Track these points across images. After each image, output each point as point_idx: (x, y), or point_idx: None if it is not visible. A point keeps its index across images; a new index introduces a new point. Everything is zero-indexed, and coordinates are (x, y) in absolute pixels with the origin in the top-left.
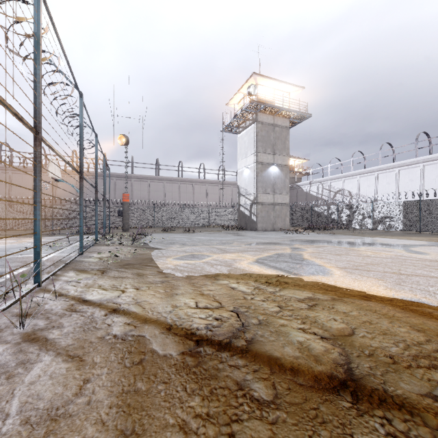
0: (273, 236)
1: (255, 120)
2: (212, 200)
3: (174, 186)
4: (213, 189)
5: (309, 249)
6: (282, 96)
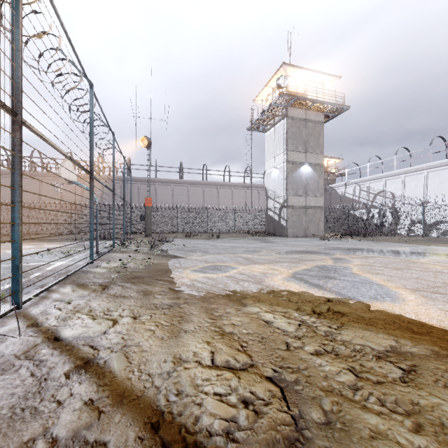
0: (306, 243)
1: (285, 115)
2: (238, 204)
3: (198, 190)
4: (238, 193)
5: (356, 260)
6: (316, 87)
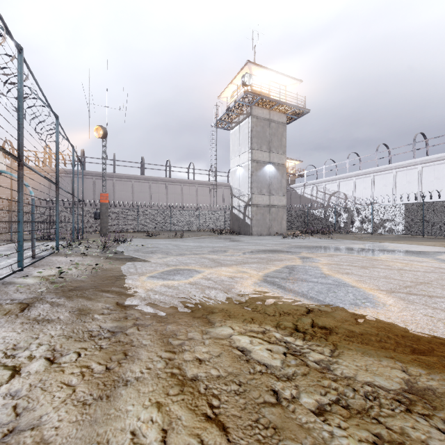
0: (271, 241)
1: (250, 113)
2: (202, 203)
3: (161, 187)
4: (203, 191)
5: (323, 259)
6: (279, 89)
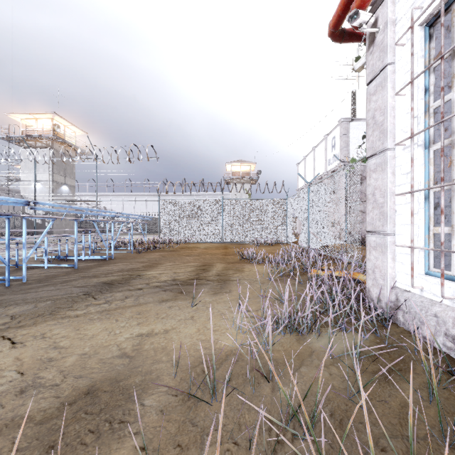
0: None
1: (51, 146)
2: None
3: None
4: None
5: None
6: (76, 137)
